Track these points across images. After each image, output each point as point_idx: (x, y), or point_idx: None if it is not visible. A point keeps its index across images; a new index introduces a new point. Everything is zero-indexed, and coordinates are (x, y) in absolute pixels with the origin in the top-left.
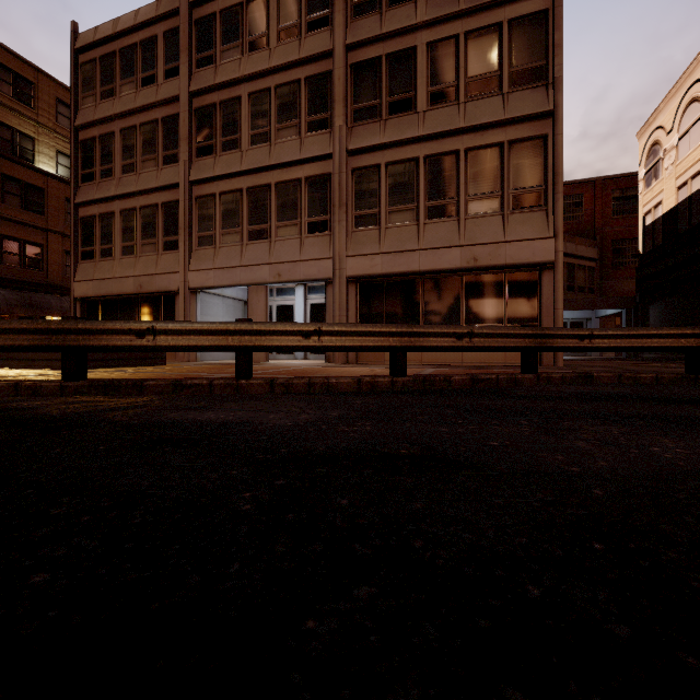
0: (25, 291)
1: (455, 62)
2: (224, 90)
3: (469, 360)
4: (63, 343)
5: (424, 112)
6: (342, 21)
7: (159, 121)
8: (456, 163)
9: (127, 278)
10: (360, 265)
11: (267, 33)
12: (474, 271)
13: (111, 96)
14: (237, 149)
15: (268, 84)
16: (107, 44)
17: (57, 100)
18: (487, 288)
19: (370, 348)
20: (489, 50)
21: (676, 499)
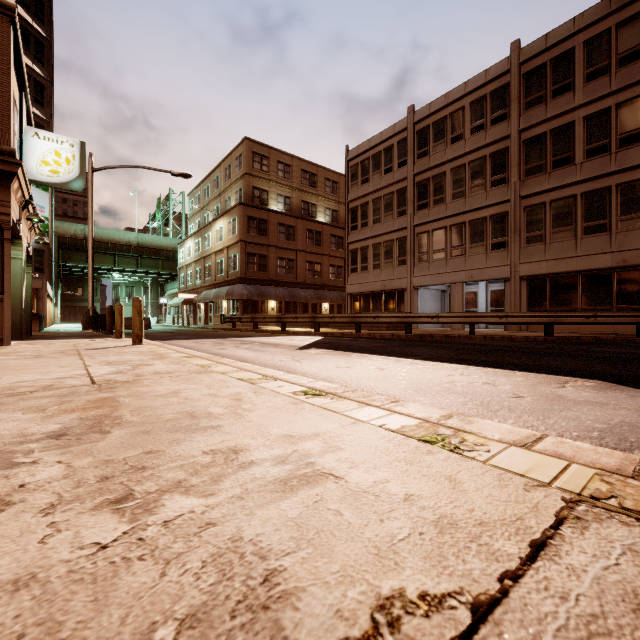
0: (315, 289)
1: (607, 126)
2: (435, 169)
3: (620, 330)
4: (407, 321)
5: (581, 163)
6: (516, 115)
7: (394, 193)
8: (608, 195)
9: (376, 282)
10: (529, 268)
11: (463, 131)
12: (624, 268)
13: (366, 182)
14: (443, 203)
15: (463, 162)
16: (365, 154)
17: (325, 179)
18: (636, 279)
19: (532, 323)
20: (637, 113)
21: (588, 351)
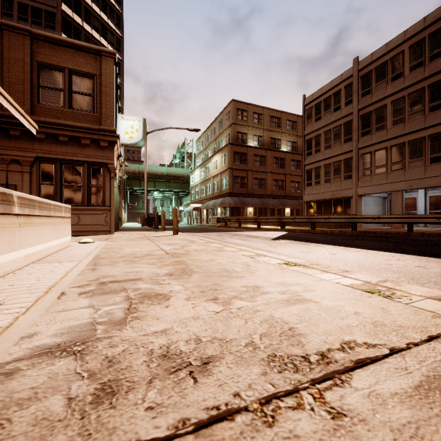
0: (280, 199)
1: None
2: (376, 103)
3: None
4: (352, 221)
5: None
6: None
7: (341, 125)
8: None
9: (327, 192)
10: None
11: (402, 70)
12: None
13: (319, 120)
14: (384, 129)
15: (403, 94)
16: (317, 99)
17: (287, 120)
18: None
19: None
20: None
21: None
